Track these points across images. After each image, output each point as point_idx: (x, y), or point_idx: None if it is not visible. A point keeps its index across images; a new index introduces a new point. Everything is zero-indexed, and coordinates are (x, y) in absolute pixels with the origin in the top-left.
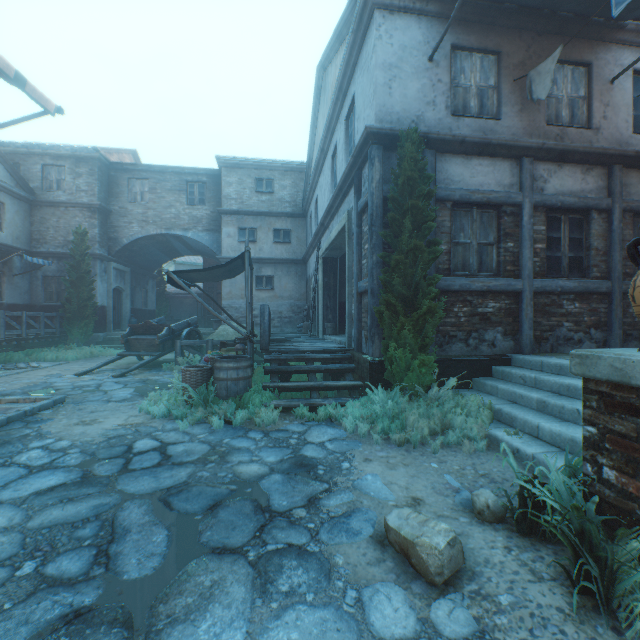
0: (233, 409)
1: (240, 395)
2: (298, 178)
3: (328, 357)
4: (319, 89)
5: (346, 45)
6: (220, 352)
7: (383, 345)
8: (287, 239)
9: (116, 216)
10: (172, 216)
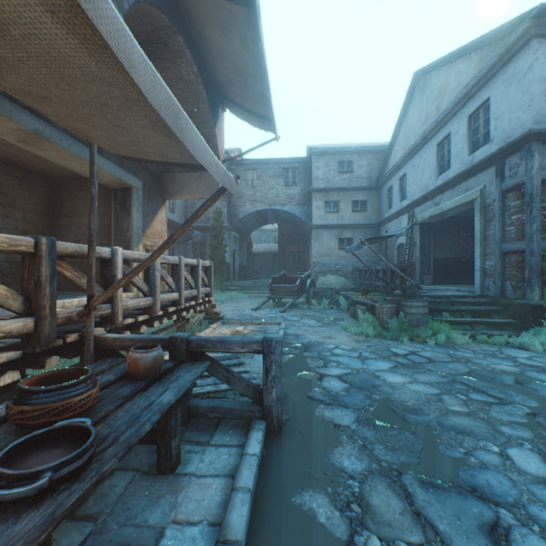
0: (429, 334)
1: (425, 325)
2: (372, 158)
3: (473, 301)
4: (413, 88)
5: (486, 63)
6: (370, 296)
7: (544, 292)
8: (363, 208)
9: (235, 198)
10: (273, 195)
